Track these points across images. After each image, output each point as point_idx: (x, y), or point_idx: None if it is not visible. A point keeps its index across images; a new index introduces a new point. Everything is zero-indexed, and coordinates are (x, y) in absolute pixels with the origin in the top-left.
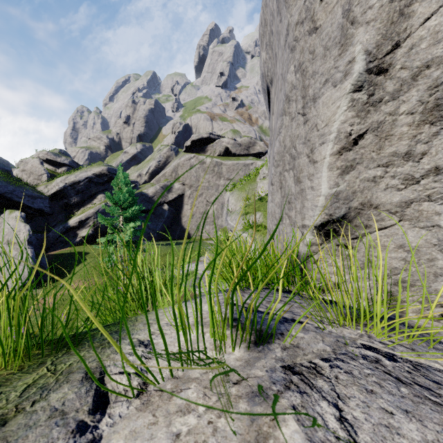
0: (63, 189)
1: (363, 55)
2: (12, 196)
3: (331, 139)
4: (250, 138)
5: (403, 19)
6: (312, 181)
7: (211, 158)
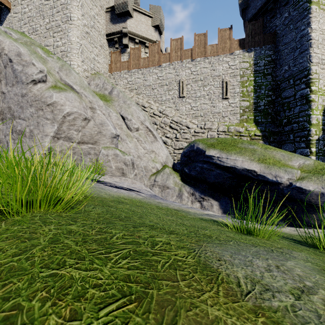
0: None
1: (57, 126)
2: None
3: (49, 137)
4: None
5: (62, 124)
6: (42, 144)
7: None
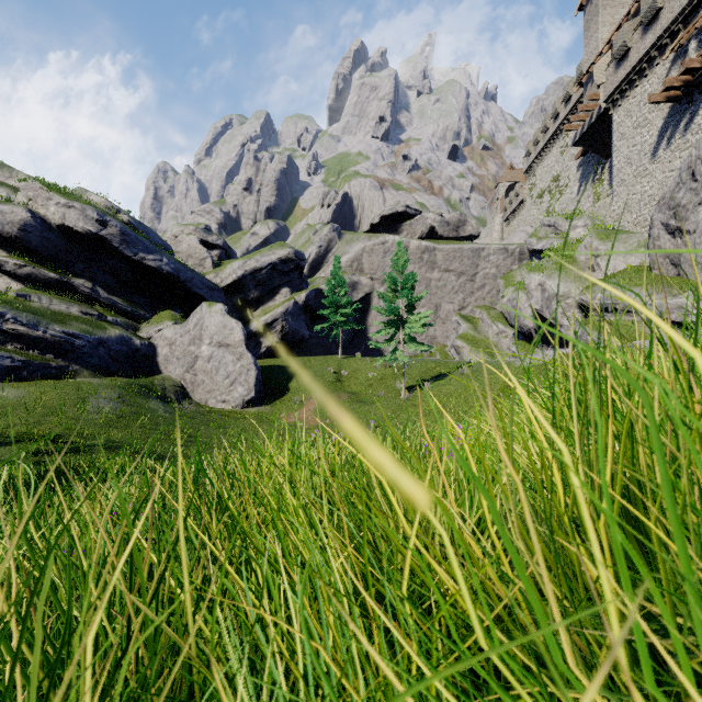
0: (241, 279)
1: None
2: (192, 286)
3: None
4: (460, 214)
5: None
6: None
7: (417, 241)
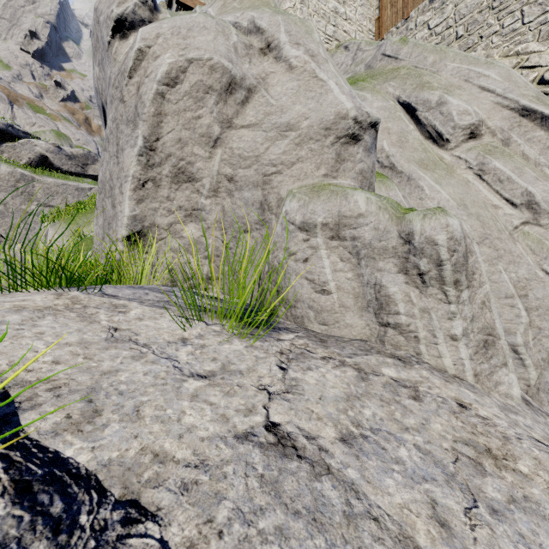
0: None
1: (142, 137)
2: None
3: (129, 180)
4: (89, 152)
5: (160, 128)
6: (121, 207)
7: (11, 167)
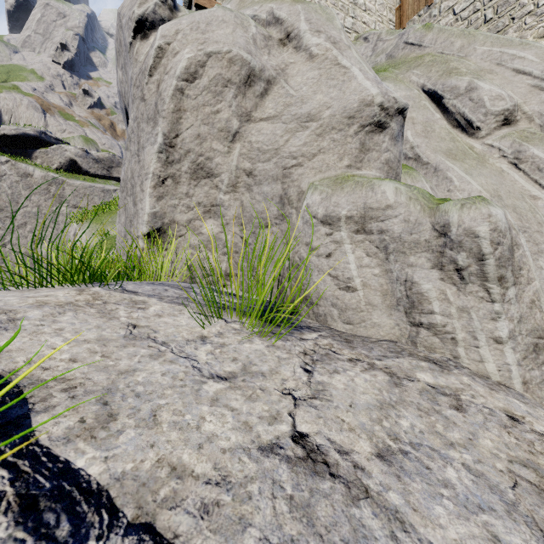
0: None
1: (162, 134)
2: None
3: (150, 177)
4: (113, 155)
5: (179, 124)
6: (142, 204)
7: (44, 171)
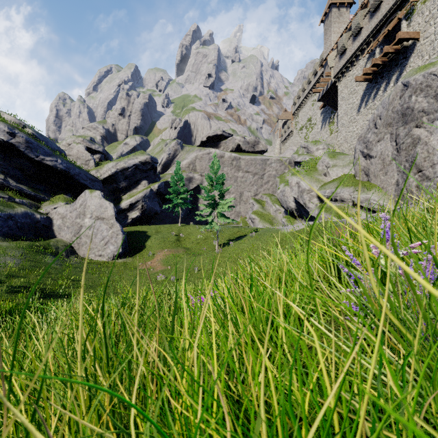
0: (114, 174)
1: None
2: (79, 178)
3: None
4: (255, 137)
5: None
6: None
7: (229, 153)
